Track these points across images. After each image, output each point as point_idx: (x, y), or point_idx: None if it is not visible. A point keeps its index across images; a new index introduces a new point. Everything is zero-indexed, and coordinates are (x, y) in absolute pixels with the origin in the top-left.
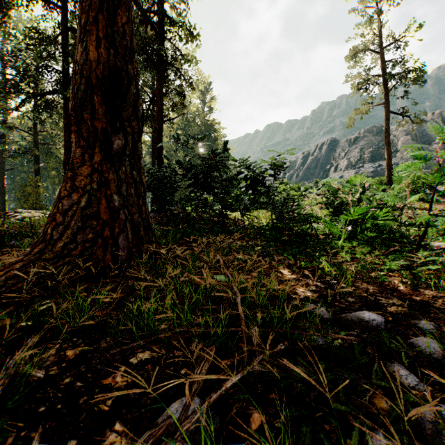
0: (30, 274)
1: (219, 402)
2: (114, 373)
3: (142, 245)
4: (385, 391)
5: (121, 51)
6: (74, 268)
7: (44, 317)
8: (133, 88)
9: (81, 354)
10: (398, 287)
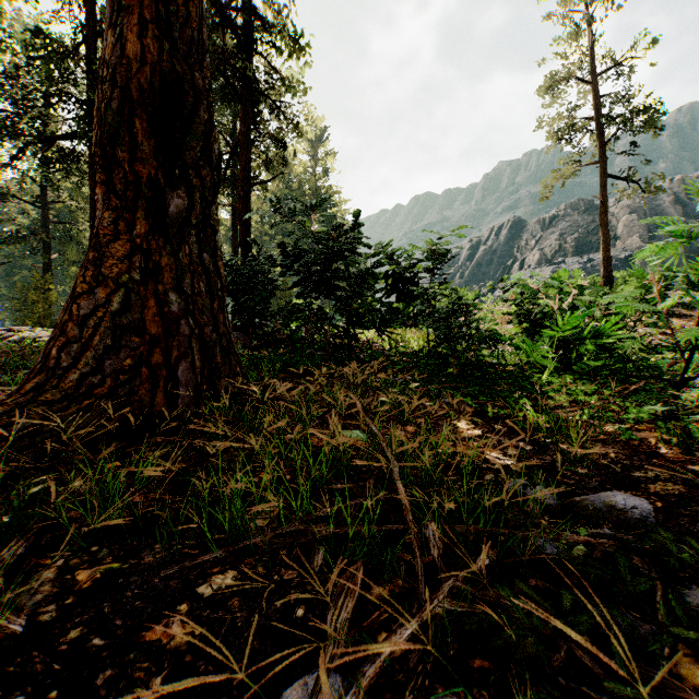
0: (15, 429)
1: (376, 677)
2: (167, 617)
3: (219, 380)
4: (691, 647)
5: (182, 48)
6: (99, 419)
7: (37, 507)
8: (203, 112)
9: (104, 579)
10: (655, 449)
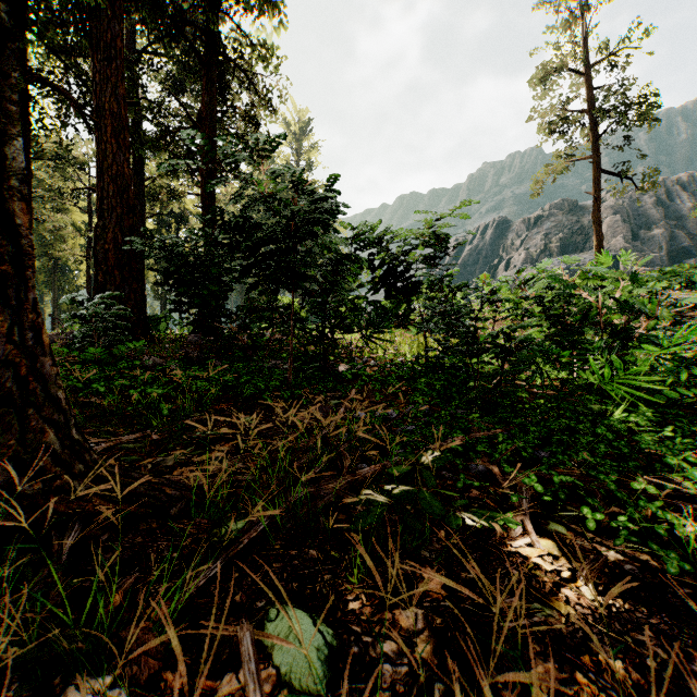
0: None
1: None
2: None
3: None
4: None
5: None
6: None
7: None
8: None
9: None
10: None
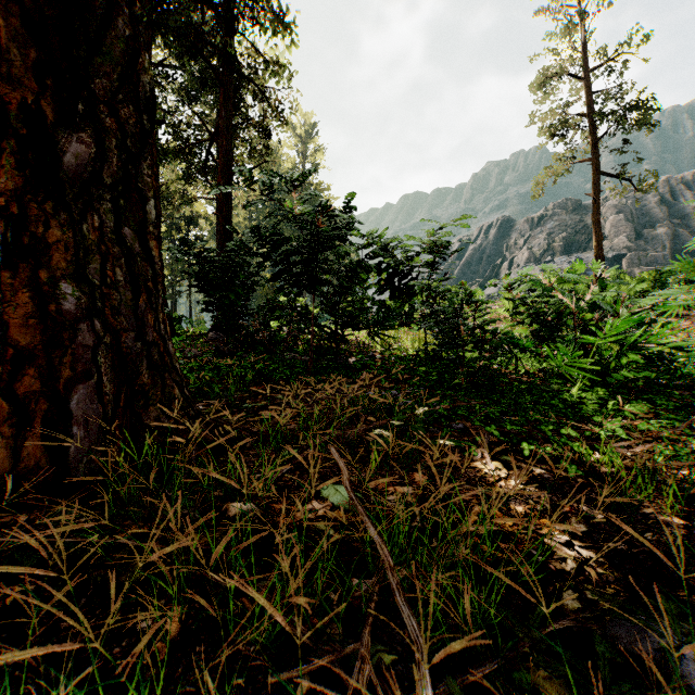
0: None
1: None
2: None
3: (146, 409)
4: None
5: None
6: None
7: None
8: (122, 24)
9: None
10: None
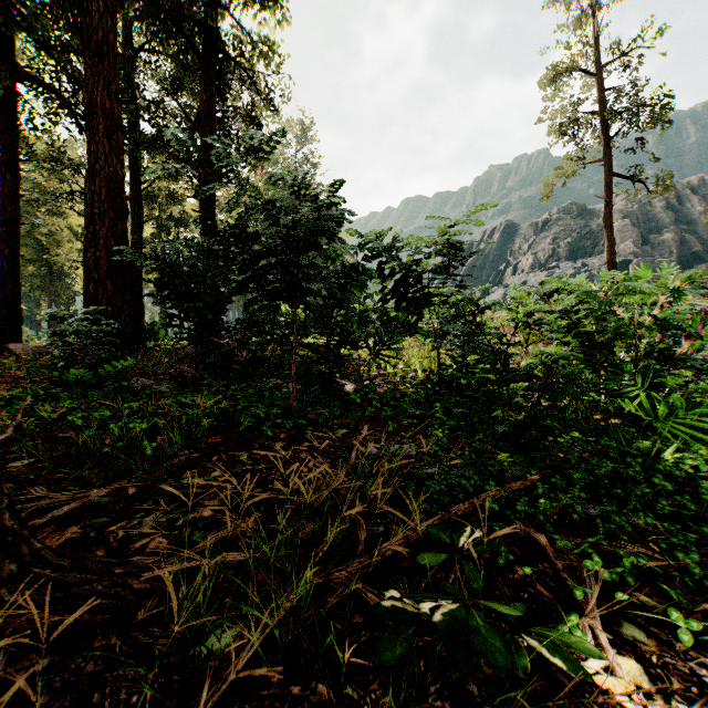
0: None
1: None
2: None
3: None
4: None
5: None
6: None
7: None
8: None
9: None
10: None
